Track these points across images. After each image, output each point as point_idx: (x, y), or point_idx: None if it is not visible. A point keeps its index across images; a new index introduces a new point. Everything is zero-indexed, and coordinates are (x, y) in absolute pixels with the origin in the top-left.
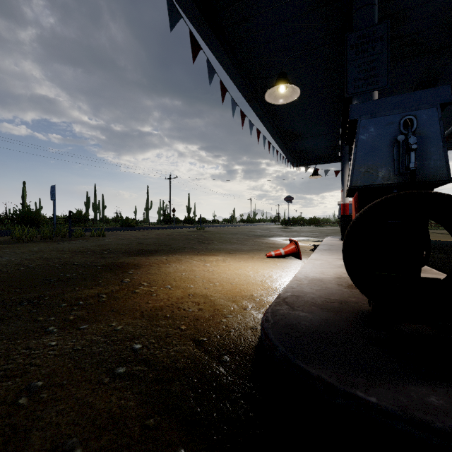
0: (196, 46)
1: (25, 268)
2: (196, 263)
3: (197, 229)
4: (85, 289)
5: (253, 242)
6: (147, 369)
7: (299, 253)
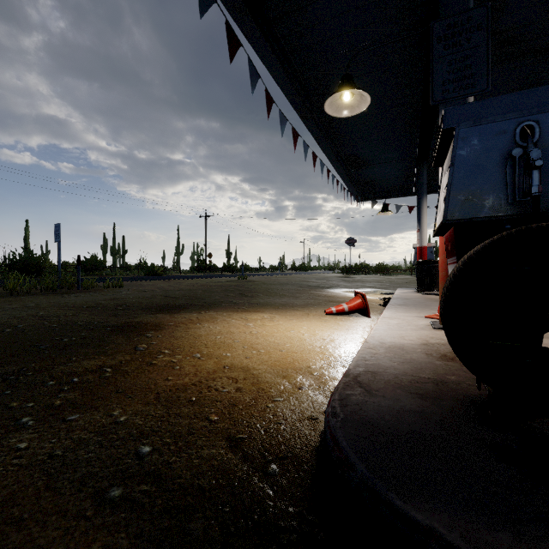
0: (235, 40)
1: (12, 329)
2: (236, 323)
3: (238, 278)
4: (85, 359)
5: (308, 295)
6: (156, 489)
7: (367, 309)
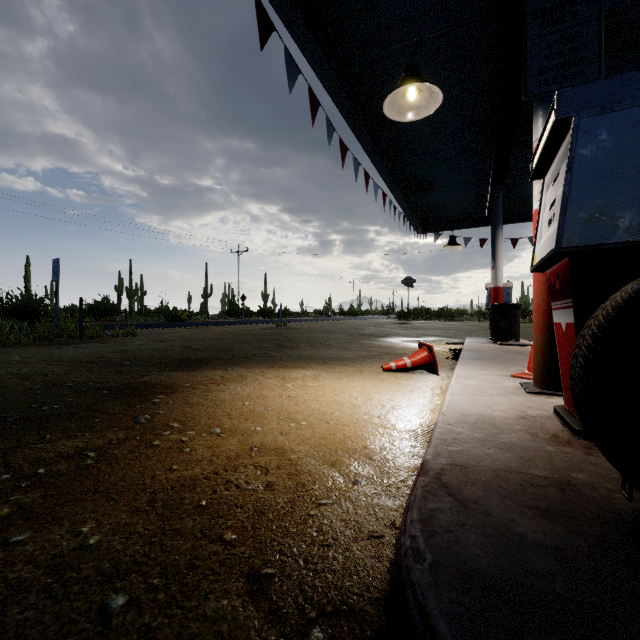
0: (269, 22)
1: None
2: (270, 383)
3: (276, 325)
4: (62, 438)
5: (360, 345)
6: None
7: (435, 364)
